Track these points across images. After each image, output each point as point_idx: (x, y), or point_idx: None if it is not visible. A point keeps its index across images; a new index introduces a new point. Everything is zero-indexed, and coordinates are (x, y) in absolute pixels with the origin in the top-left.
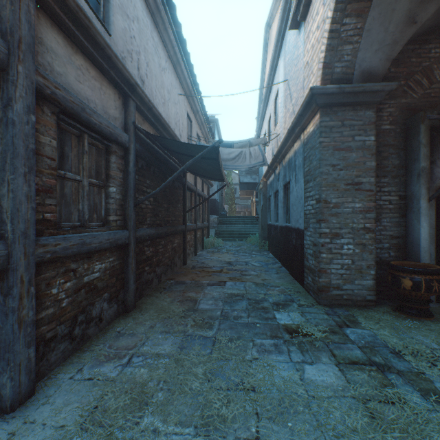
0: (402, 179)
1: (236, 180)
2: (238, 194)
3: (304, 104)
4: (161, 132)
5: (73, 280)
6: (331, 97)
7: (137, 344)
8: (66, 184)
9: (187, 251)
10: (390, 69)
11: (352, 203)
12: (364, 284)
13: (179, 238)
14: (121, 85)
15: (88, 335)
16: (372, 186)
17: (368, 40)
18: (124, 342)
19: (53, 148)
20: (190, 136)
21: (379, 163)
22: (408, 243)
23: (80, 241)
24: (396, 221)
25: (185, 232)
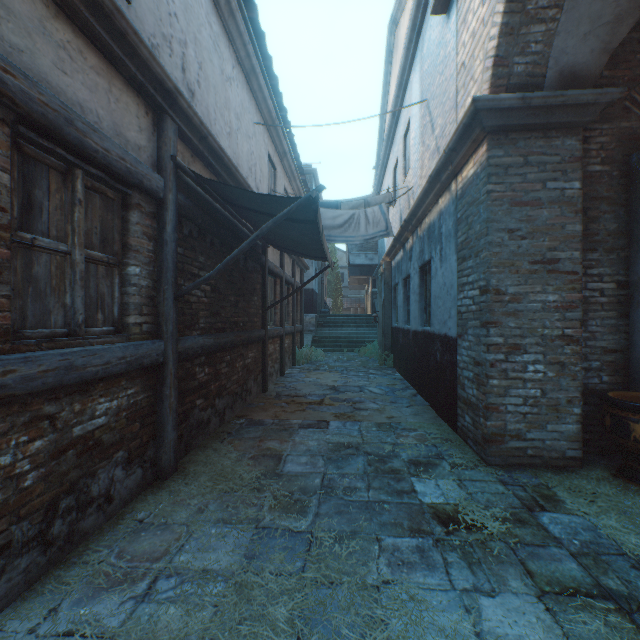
0: (622, 254)
1: (343, 261)
2: (347, 283)
3: (459, 129)
4: (224, 179)
5: (50, 434)
6: (507, 115)
7: (169, 549)
8: (36, 258)
9: (268, 369)
10: (602, 71)
11: (542, 293)
12: (563, 431)
13: (255, 350)
14: (149, 90)
15: (82, 532)
16: (577, 266)
17: (572, 16)
18: (147, 545)
19: (1, 188)
20: (273, 191)
21: (584, 229)
22: (632, 361)
23: (63, 363)
24: (612, 323)
25: (265, 341)
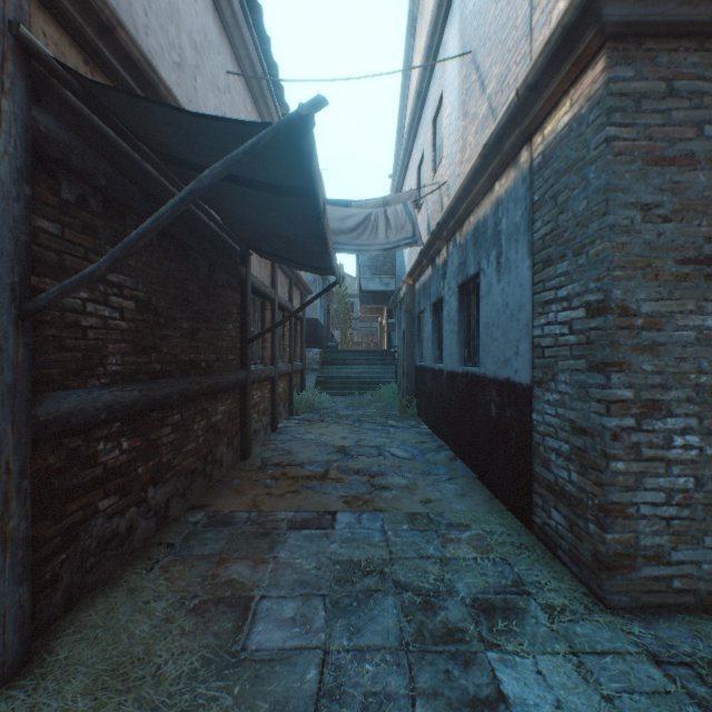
0: None
1: (353, 289)
2: (357, 313)
3: (554, 39)
4: None
5: None
6: (645, 2)
7: None
8: None
9: (252, 425)
10: None
11: (697, 314)
12: None
13: (229, 401)
14: None
15: None
16: None
17: None
18: None
19: None
20: None
21: None
22: None
23: None
24: None
25: (245, 386)
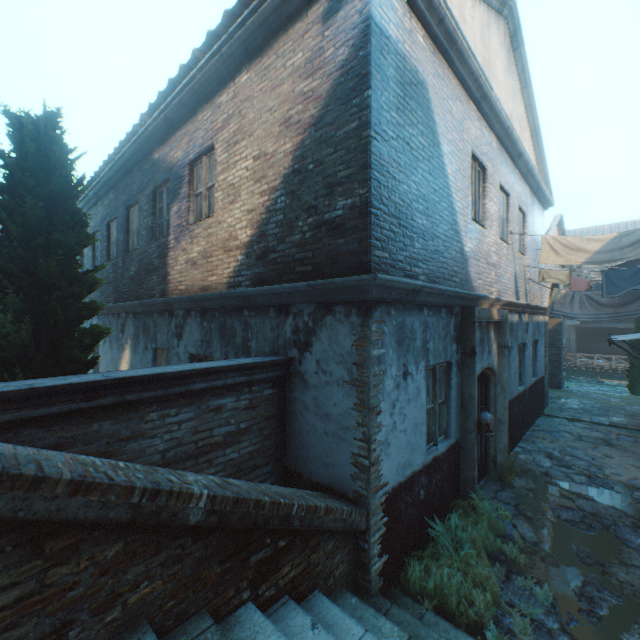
0: None
1: None
2: None
3: None
4: None
5: None
6: None
7: None
8: None
9: None
10: None
11: None
12: None
13: None
14: None
15: None
16: None
17: None
18: None
19: None
20: None
21: None
22: None
23: None
24: None
25: None
